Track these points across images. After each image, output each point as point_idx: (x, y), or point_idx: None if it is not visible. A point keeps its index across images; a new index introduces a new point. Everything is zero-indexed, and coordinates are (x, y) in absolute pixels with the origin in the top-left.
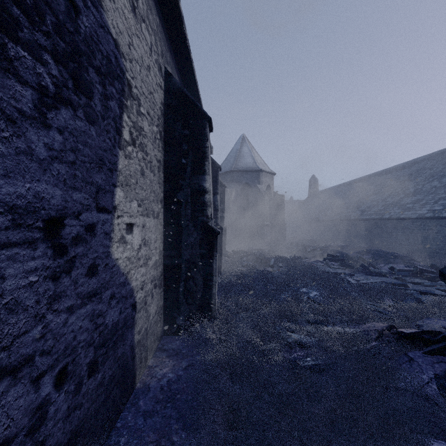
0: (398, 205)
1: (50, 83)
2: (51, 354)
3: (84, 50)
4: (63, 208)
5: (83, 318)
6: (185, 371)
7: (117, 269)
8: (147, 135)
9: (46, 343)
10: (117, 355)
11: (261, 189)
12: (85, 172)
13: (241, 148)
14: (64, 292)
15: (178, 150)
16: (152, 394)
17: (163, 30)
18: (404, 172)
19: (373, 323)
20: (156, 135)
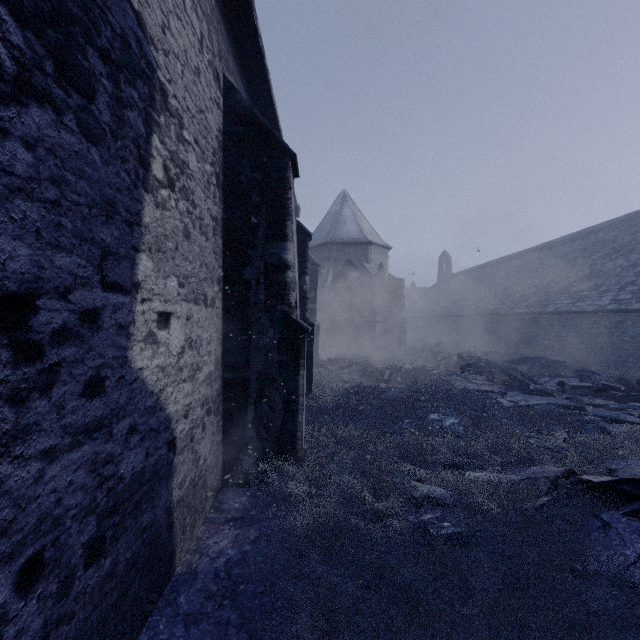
0: (567, 293)
1: (6, 57)
2: (9, 534)
3: (78, 15)
4: (33, 279)
5: (75, 467)
6: (253, 545)
7: (141, 385)
8: (195, 176)
9: None
10: (141, 525)
11: (370, 270)
12: (79, 221)
13: (341, 210)
14: (36, 424)
15: (245, 203)
16: (200, 583)
17: (222, 18)
18: (575, 246)
19: (541, 466)
20: (210, 178)
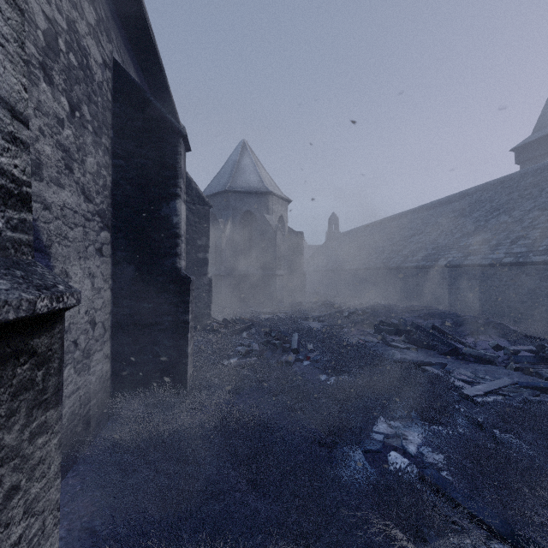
0: (456, 247)
1: None
2: None
3: None
4: None
5: None
6: None
7: None
8: None
9: None
10: None
11: (271, 222)
12: None
13: (241, 159)
14: None
15: None
16: None
17: None
18: (452, 207)
19: None
20: None
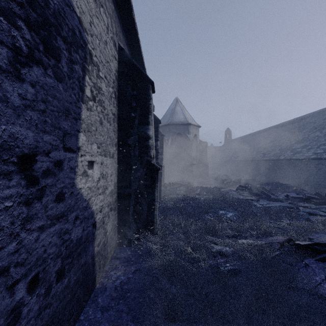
0: (290, 149)
1: (23, 45)
2: (25, 265)
3: (53, 22)
4: (34, 147)
5: (52, 235)
6: (133, 275)
7: (80, 196)
8: (104, 94)
9: (20, 256)
10: (80, 263)
11: (190, 138)
12: (54, 119)
13: (175, 107)
14: (36, 214)
15: (129, 106)
16: (108, 292)
17: (117, 15)
18: (294, 125)
19: (276, 236)
20: (112, 94)
